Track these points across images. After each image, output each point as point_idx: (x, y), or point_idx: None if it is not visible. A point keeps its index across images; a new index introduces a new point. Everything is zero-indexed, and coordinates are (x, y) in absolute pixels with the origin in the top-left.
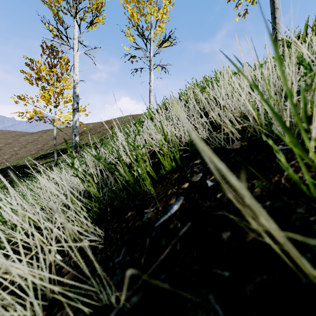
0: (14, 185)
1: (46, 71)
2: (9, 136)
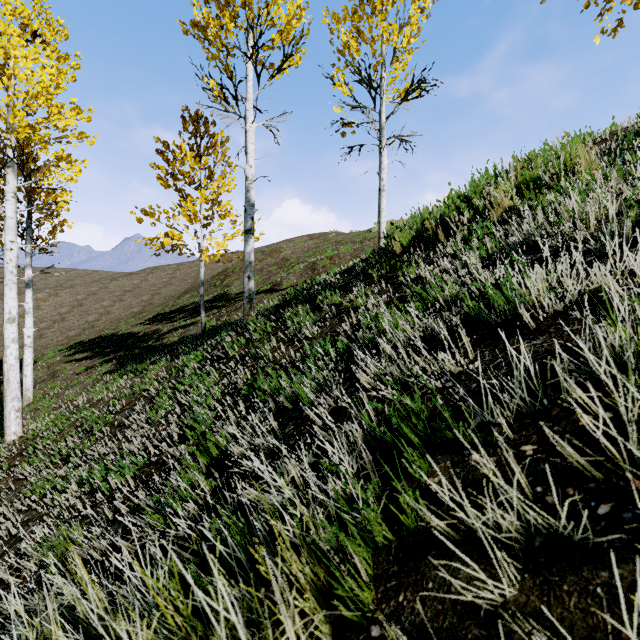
0: (133, 369)
1: (191, 163)
2: (88, 280)
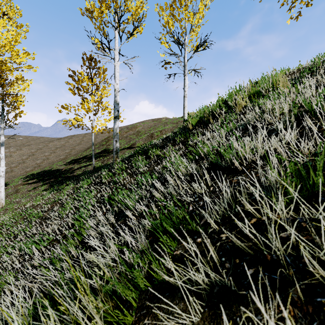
0: (57, 188)
1: (87, 82)
2: (38, 142)
